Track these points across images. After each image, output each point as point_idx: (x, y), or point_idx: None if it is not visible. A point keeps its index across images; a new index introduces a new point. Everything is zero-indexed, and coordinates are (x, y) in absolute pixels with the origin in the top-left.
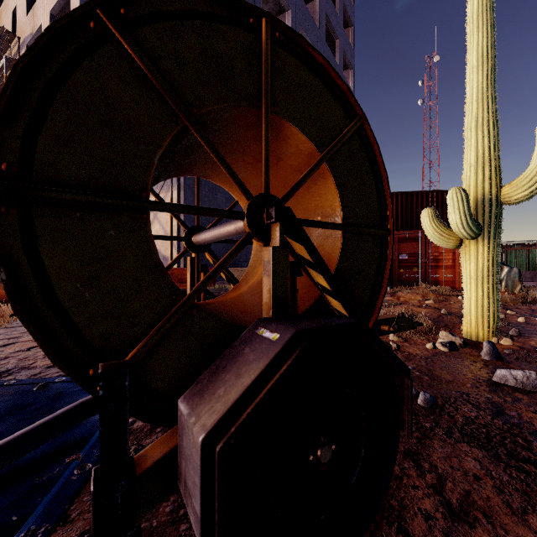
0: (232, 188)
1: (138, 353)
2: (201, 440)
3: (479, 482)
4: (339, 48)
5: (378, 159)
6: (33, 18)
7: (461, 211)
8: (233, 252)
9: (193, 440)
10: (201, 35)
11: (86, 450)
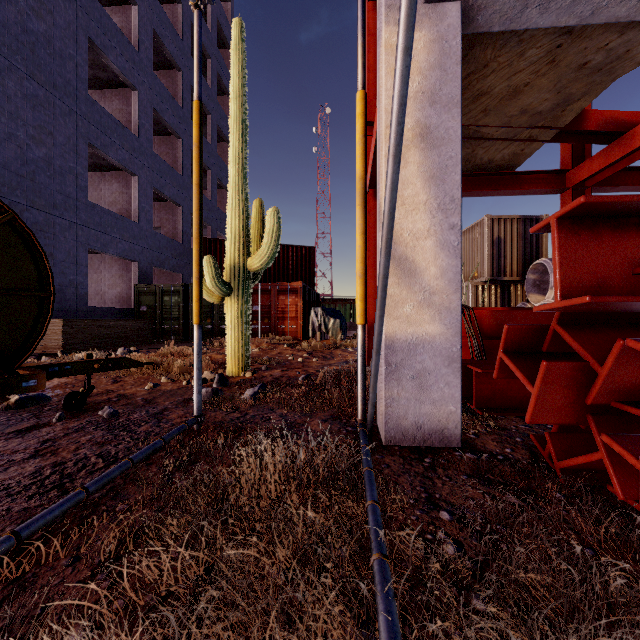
0: None
1: None
2: None
3: (76, 443)
4: (212, 69)
5: (36, 243)
6: None
7: (210, 275)
8: None
9: None
10: None
11: None
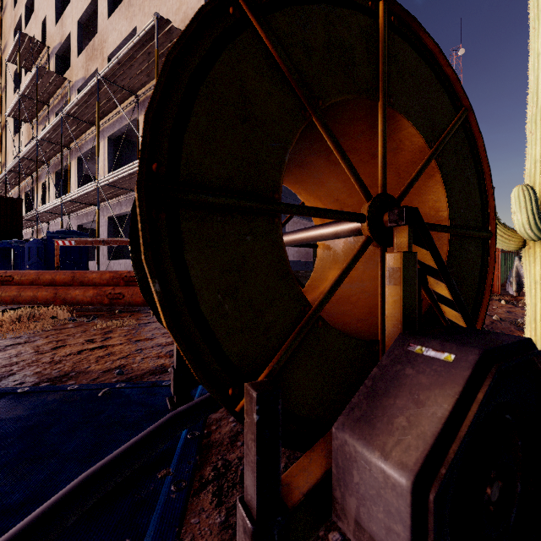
0: (301, 189)
1: (272, 370)
2: (411, 483)
3: None
4: None
5: (481, 155)
6: (61, 27)
7: (528, 211)
8: (355, 259)
9: (385, 479)
10: (326, 20)
11: (175, 465)
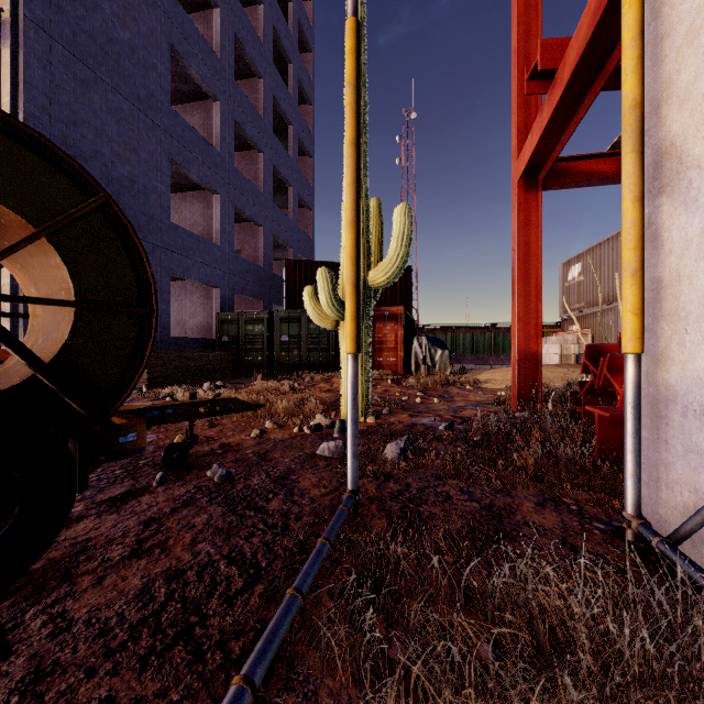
0: None
1: None
2: None
3: (190, 529)
4: (293, 75)
5: (135, 238)
6: None
7: (326, 292)
8: None
9: None
10: None
11: None
